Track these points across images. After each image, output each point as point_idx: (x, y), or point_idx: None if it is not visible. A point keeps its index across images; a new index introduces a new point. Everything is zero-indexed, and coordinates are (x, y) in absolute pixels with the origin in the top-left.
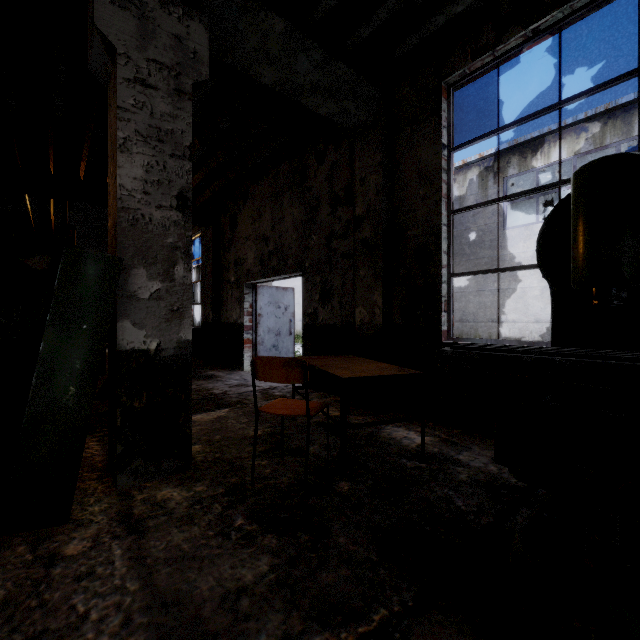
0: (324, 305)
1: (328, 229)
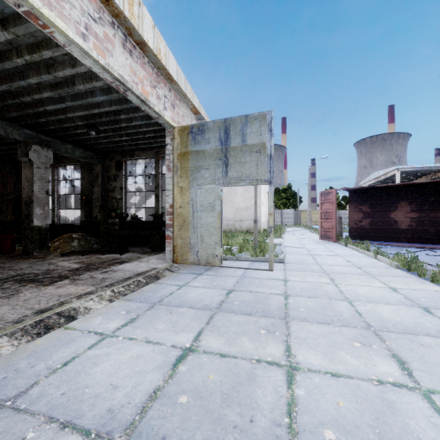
0: (1, 215)
1: (2, 192)
